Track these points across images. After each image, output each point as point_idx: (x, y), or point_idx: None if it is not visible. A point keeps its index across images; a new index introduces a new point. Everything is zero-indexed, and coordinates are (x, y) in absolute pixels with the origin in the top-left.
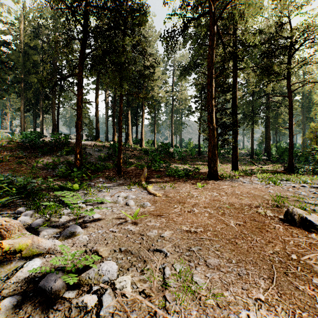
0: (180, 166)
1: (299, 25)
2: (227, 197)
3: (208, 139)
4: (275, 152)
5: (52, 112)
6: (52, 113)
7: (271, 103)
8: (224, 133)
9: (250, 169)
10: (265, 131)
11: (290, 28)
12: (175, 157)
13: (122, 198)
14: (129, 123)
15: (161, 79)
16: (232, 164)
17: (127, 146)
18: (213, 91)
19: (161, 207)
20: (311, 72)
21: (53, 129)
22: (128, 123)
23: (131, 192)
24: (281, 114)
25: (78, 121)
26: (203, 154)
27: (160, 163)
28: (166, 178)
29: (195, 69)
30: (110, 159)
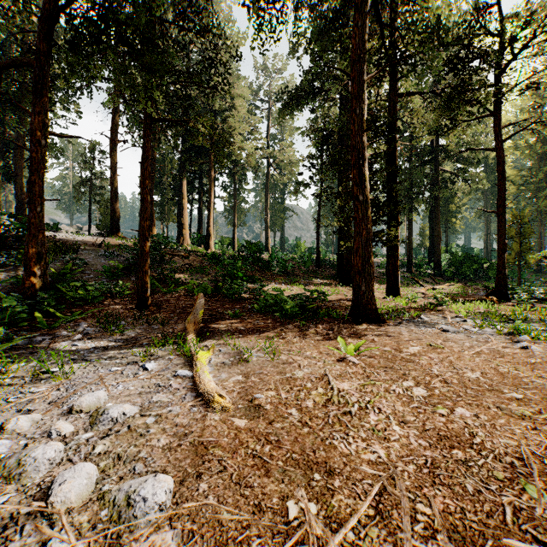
0: (284, 288)
1: (514, 13)
2: (470, 407)
3: (342, 233)
4: (445, 261)
5: (16, 174)
6: (17, 176)
7: (441, 174)
8: (377, 219)
9: (417, 292)
10: (429, 225)
11: (499, 16)
12: (274, 270)
13: (80, 422)
14: (184, 205)
15: (247, 124)
16: (388, 283)
17: (177, 247)
18: (364, 114)
19: (214, 540)
20: (541, 102)
21: (18, 212)
22: (182, 204)
23: (139, 379)
24: (455, 195)
25: (33, 178)
26: (325, 264)
27: (243, 281)
28: (255, 318)
29: (311, 99)
30: (133, 273)
